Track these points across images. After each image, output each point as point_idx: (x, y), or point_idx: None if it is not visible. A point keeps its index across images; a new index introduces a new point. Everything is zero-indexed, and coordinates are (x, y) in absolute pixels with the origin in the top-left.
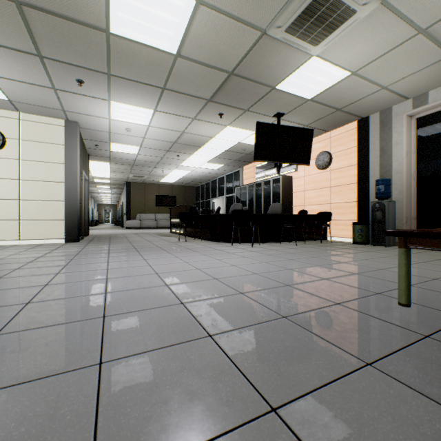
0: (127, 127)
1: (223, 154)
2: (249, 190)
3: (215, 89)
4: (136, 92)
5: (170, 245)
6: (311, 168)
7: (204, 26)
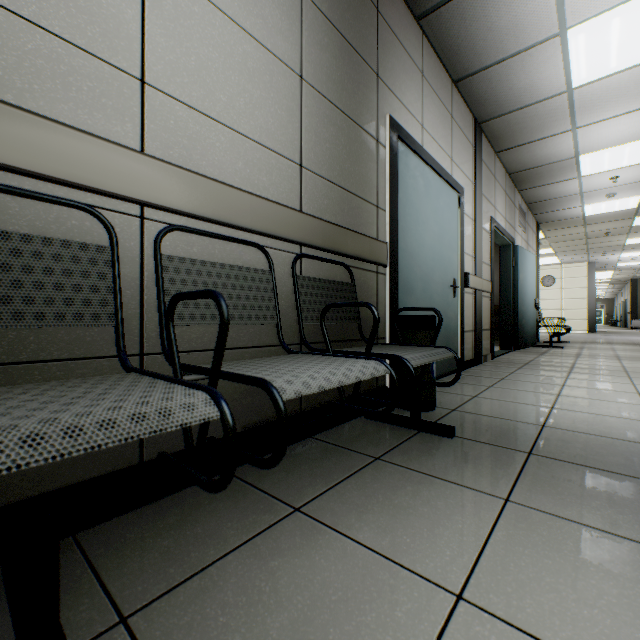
0: (632, 257)
1: None
2: None
3: None
4: (639, 249)
5: None
6: None
7: None
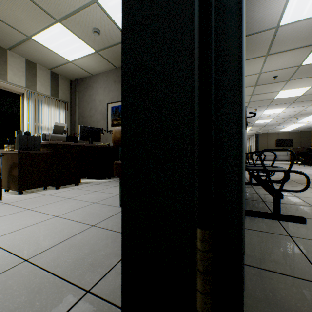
0: (268, 115)
1: None
2: None
3: None
4: (278, 106)
5: (294, 167)
6: None
7: None
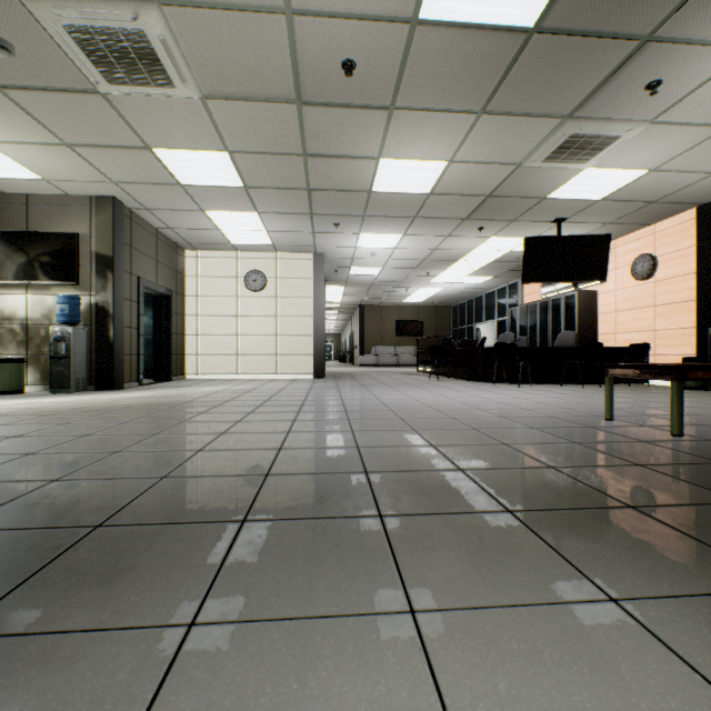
0: (371, 252)
1: (489, 265)
2: (530, 312)
3: (471, 210)
4: (386, 224)
5: (420, 383)
6: (624, 278)
7: (456, 173)
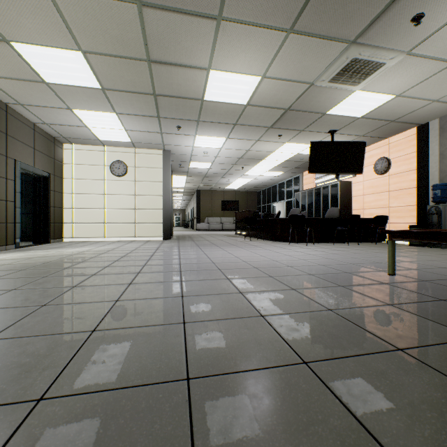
0: (204, 151)
1: (283, 164)
2: (308, 195)
3: (275, 120)
4: (215, 129)
5: (239, 243)
6: (369, 173)
7: (266, 88)
